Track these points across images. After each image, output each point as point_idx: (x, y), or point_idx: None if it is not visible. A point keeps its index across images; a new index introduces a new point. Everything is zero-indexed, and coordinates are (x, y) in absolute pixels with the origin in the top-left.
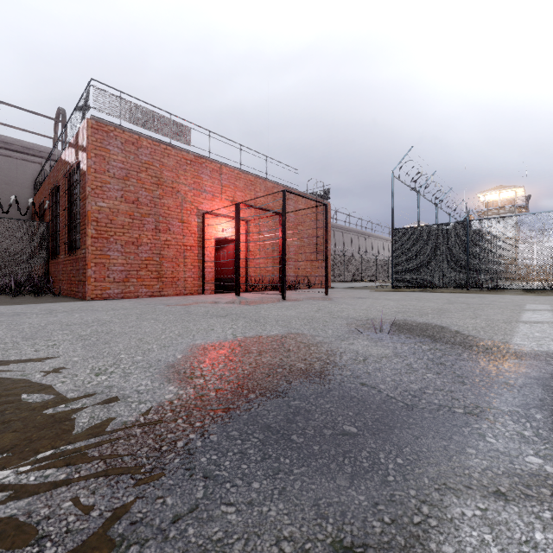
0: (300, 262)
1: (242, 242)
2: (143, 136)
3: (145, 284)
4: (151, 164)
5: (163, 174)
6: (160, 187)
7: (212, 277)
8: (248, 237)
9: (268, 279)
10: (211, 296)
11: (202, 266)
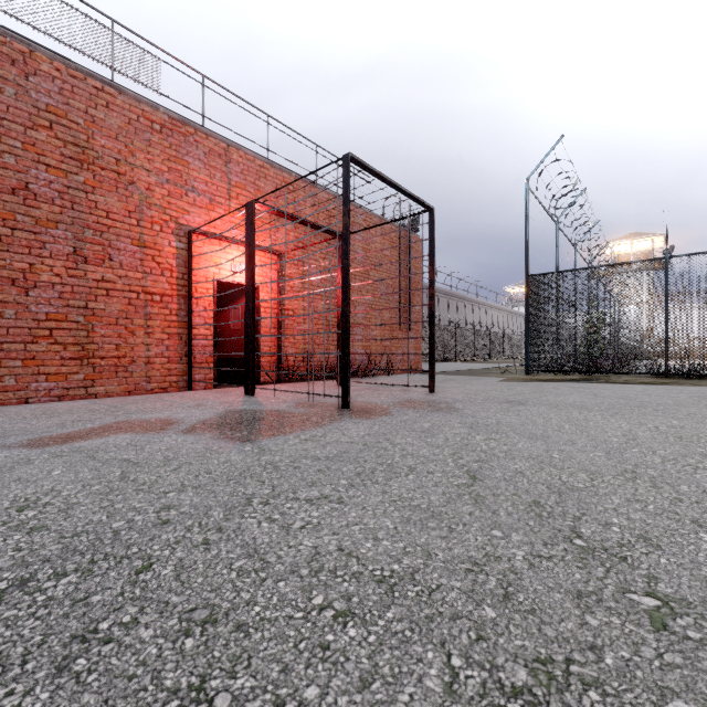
0: (373, 330)
1: (258, 283)
2: (42, 52)
3: (47, 372)
4: (63, 116)
5: (95, 143)
6: (86, 168)
7: (208, 356)
8: (282, 283)
9: (318, 359)
10: (188, 398)
11: (187, 335)
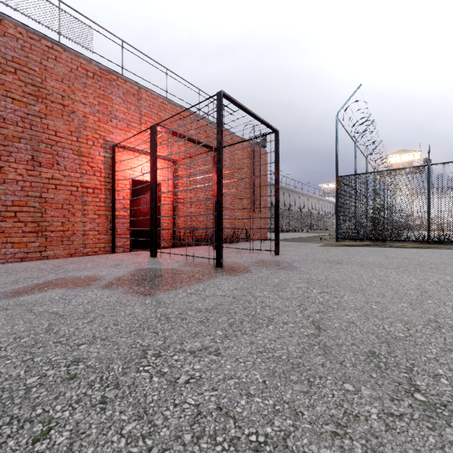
0: (236, 212)
1: (159, 180)
2: (9, 21)
3: (13, 241)
4: (24, 65)
5: (47, 84)
6: (40, 101)
7: (126, 230)
8: (176, 181)
9: (200, 231)
10: (110, 259)
11: (111, 215)
